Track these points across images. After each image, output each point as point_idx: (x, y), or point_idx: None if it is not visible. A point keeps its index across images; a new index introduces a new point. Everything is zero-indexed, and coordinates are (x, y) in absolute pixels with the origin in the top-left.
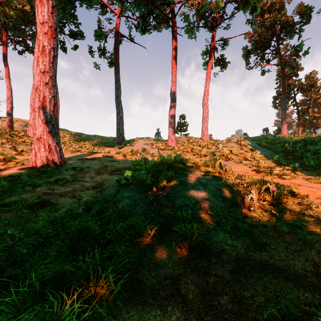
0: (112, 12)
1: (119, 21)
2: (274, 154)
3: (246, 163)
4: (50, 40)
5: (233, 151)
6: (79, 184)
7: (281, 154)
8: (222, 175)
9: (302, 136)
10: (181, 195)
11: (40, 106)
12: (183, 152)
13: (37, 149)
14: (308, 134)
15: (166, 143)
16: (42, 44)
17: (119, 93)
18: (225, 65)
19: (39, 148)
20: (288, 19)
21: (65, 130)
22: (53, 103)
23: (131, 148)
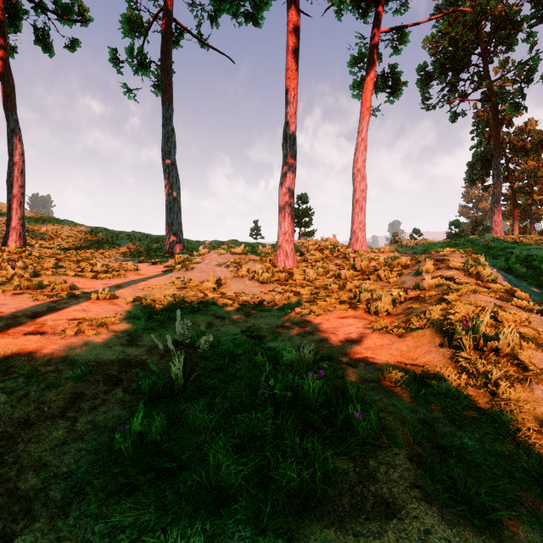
0: None
1: None
2: None
3: None
4: None
5: (502, 317)
6: None
7: None
8: None
9: None
10: None
11: None
12: (316, 288)
13: None
14: None
15: (272, 260)
16: None
17: (170, 146)
18: (398, 90)
19: None
20: (510, 8)
21: (67, 223)
22: None
23: (185, 277)
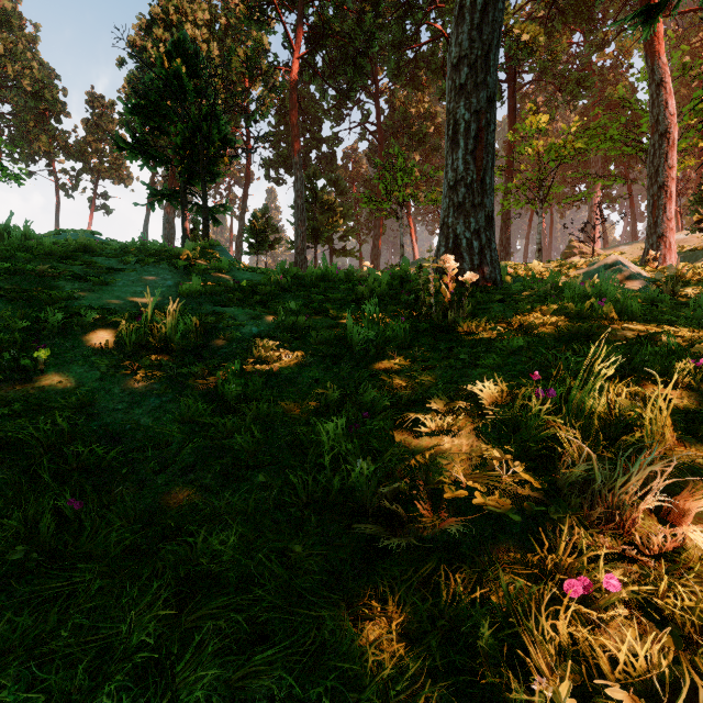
0: None
1: None
2: None
3: None
4: None
5: None
6: None
7: None
8: None
9: None
10: None
11: None
12: None
13: None
14: None
15: None
16: None
17: None
18: (111, 212)
19: None
20: None
21: None
22: None
23: None
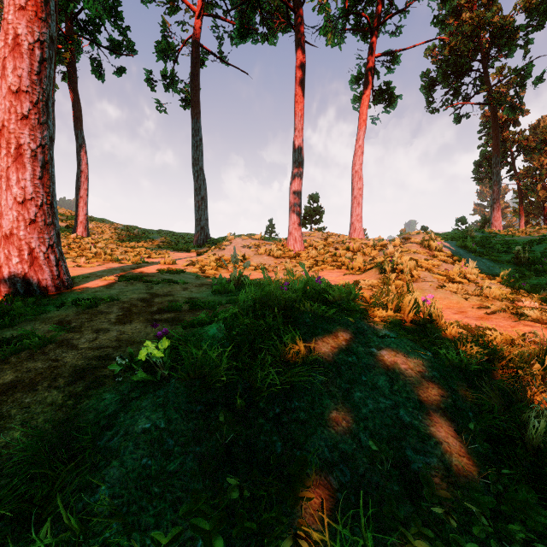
0: (188, 11)
1: (200, 24)
2: (495, 266)
3: (453, 288)
4: (33, 24)
5: (421, 262)
6: (47, 359)
7: (508, 266)
8: (425, 330)
9: (533, 231)
10: (327, 413)
11: (10, 166)
12: (316, 261)
13: (4, 258)
14: (543, 227)
15: (284, 244)
16: (13, 32)
17: (199, 154)
18: (393, 102)
19: (7, 257)
20: (505, 20)
21: (106, 222)
22: (42, 159)
23: (218, 255)
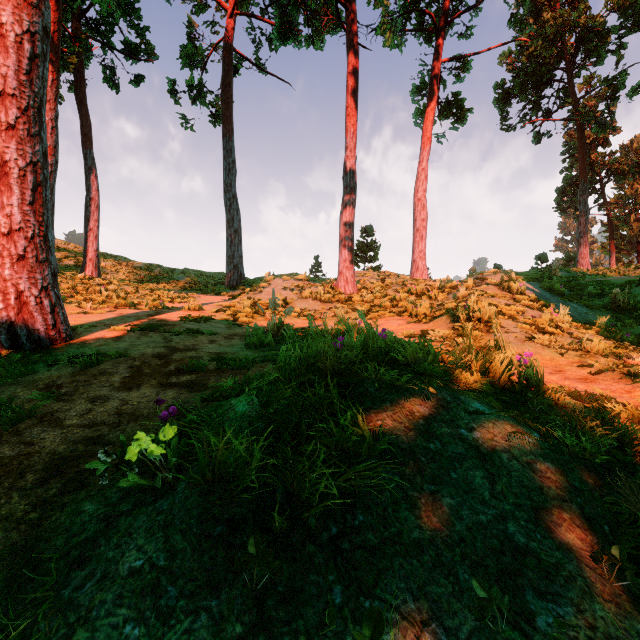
0: (219, 10)
1: (233, 24)
2: (588, 312)
3: (545, 340)
4: (22, 11)
5: (502, 308)
6: (19, 442)
7: (603, 312)
8: (525, 400)
9: (627, 270)
10: (406, 534)
11: None
12: (372, 307)
13: None
14: (639, 266)
15: (333, 286)
16: None
17: (231, 179)
18: (462, 117)
19: None
20: (594, 20)
21: (121, 259)
22: (33, 180)
23: (254, 298)
